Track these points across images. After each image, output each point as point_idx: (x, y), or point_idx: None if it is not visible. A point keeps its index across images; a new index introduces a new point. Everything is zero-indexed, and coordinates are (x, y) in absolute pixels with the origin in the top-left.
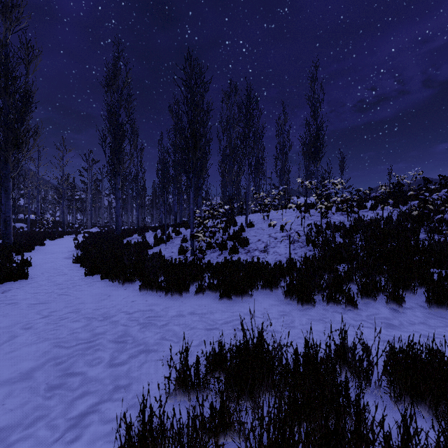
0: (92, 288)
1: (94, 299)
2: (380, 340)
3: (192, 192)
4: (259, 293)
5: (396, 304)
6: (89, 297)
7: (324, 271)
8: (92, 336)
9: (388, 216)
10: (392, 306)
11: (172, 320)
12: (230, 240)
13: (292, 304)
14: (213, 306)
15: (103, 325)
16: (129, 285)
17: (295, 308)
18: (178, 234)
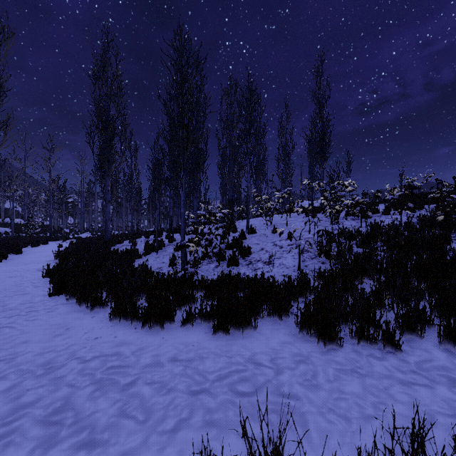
0: (51, 315)
1: (46, 334)
2: (452, 414)
3: (183, 194)
4: (265, 323)
5: (453, 345)
6: (40, 332)
7: (351, 296)
8: (12, 411)
9: (408, 222)
10: (447, 347)
11: (143, 373)
12: (229, 249)
13: (310, 342)
14: (203, 345)
15: (37, 387)
16: (100, 311)
17: (314, 348)
18: (172, 241)
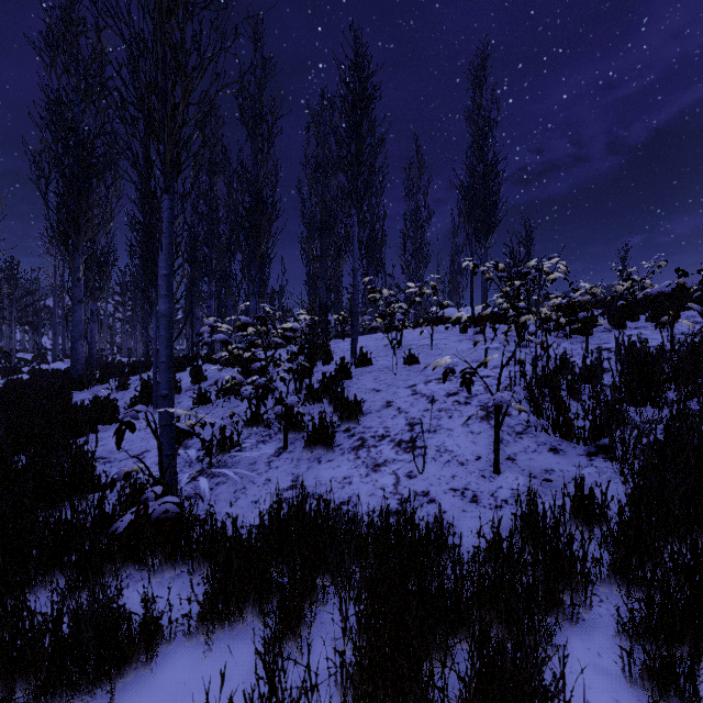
0: None
1: None
2: None
3: (163, 255)
4: None
5: None
6: None
7: None
8: None
9: (698, 342)
10: None
11: None
12: (313, 402)
13: None
14: None
15: None
16: None
17: None
18: (199, 381)
